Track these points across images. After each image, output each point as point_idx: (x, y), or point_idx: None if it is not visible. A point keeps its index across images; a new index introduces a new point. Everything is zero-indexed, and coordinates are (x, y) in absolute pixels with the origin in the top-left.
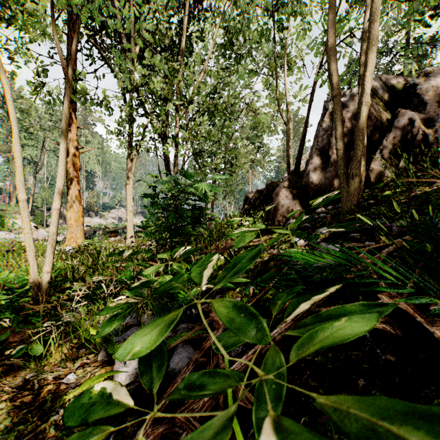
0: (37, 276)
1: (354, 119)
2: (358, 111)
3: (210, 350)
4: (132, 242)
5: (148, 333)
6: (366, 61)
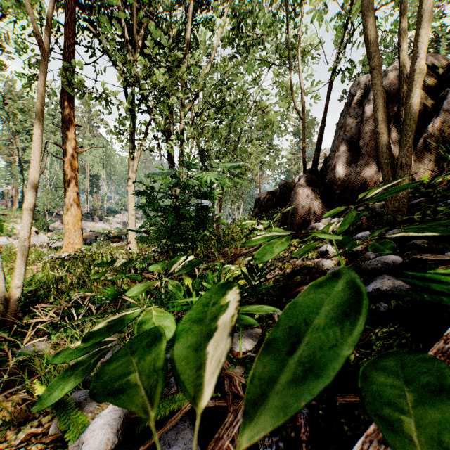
0: (4, 291)
1: (391, 102)
2: (409, 81)
3: None
4: (129, 249)
5: None
6: (422, 15)
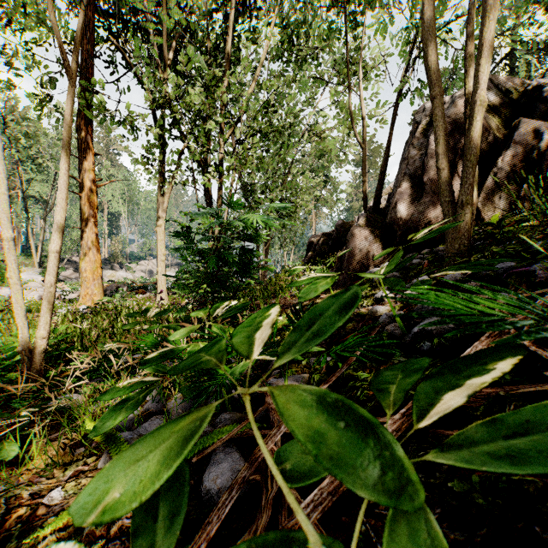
0: (28, 342)
1: (458, 132)
2: (470, 113)
3: (266, 463)
4: (162, 299)
5: (141, 458)
6: (483, 43)
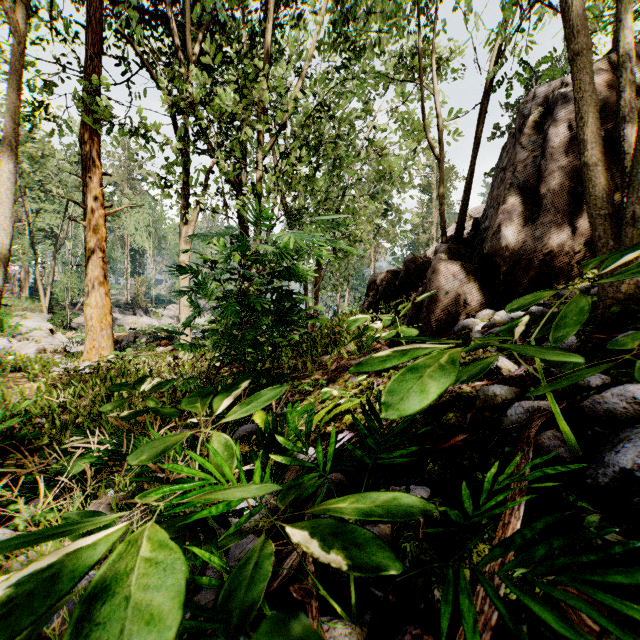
0: None
1: None
2: None
3: None
4: (175, 358)
5: None
6: None
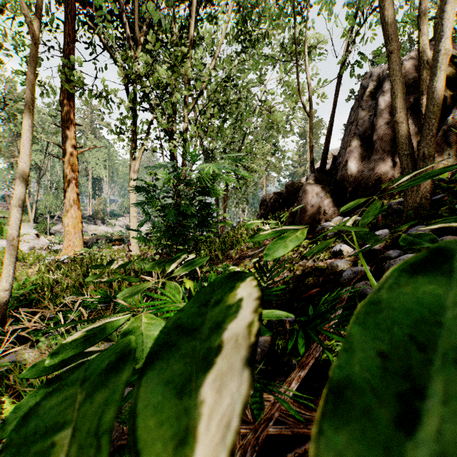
0: None
1: (407, 93)
2: (432, 64)
3: None
4: (129, 250)
5: None
6: None
